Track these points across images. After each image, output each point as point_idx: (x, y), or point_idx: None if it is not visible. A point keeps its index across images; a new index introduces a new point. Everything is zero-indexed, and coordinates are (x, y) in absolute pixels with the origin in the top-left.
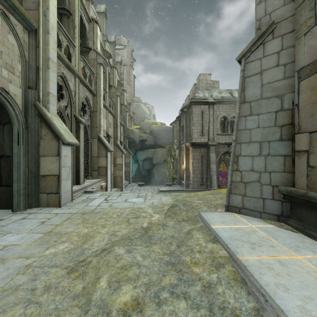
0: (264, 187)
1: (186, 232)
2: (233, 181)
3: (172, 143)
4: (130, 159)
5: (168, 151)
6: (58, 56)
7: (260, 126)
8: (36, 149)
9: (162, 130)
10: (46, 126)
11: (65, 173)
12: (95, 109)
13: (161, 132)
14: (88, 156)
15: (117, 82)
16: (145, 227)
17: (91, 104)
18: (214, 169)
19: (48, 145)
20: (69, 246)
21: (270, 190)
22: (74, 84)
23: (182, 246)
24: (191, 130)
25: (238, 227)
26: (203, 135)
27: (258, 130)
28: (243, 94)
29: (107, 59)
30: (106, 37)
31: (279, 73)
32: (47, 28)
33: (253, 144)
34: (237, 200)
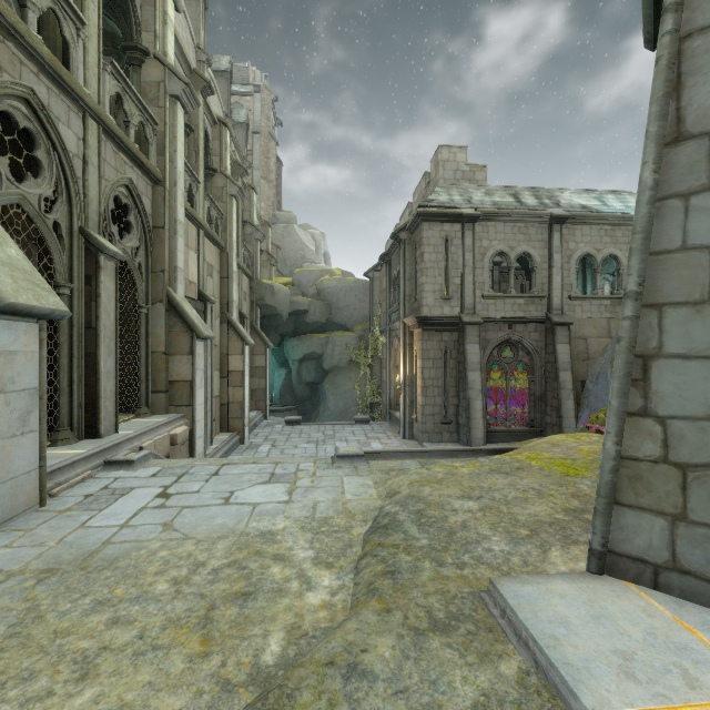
0: None
1: None
2: (626, 456)
3: (369, 319)
4: (266, 358)
5: (360, 338)
6: (7, 28)
7: None
8: None
9: (346, 287)
10: None
11: (8, 414)
12: (159, 222)
13: (344, 294)
14: (139, 353)
15: (233, 165)
16: (270, 670)
17: (147, 207)
18: (476, 384)
19: None
20: None
21: None
22: (80, 136)
23: None
24: (420, 286)
25: None
26: (448, 300)
27: None
28: (674, 107)
29: (200, 95)
30: (205, 55)
31: None
32: None
33: None
34: (642, 534)
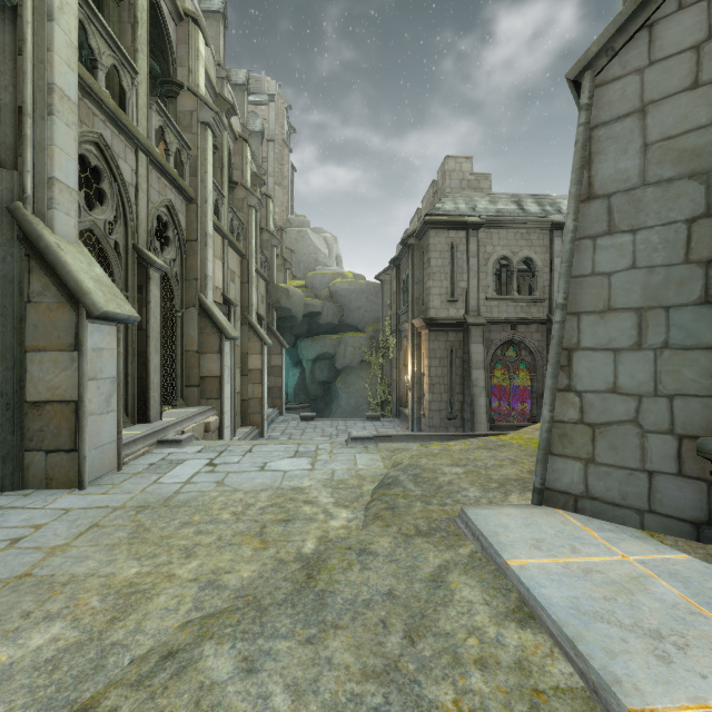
0: (653, 439)
1: (431, 575)
2: (557, 420)
3: (379, 321)
4: (282, 357)
5: (371, 339)
6: (85, 89)
7: (639, 263)
8: (15, 332)
9: (358, 290)
10: (44, 268)
11: (98, 396)
12: (192, 235)
13: (355, 296)
14: (176, 351)
15: (251, 176)
16: (309, 555)
17: (182, 223)
18: (480, 382)
19: (48, 320)
20: (61, 637)
21: (672, 450)
22: (133, 168)
23: (421, 638)
24: (427, 289)
25: (588, 562)
26: (454, 302)
27: (634, 276)
28: (587, 176)
29: (224, 116)
30: (225, 72)
31: (700, 106)
32: (47, 5)
33: (617, 317)
34: (567, 475)
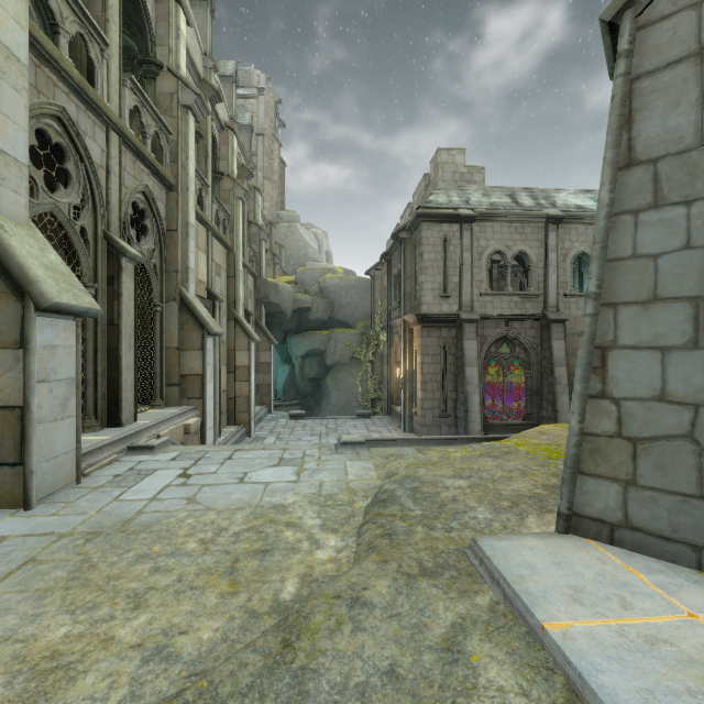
0: None
1: (444, 641)
2: (588, 433)
3: (370, 317)
4: (271, 354)
5: (362, 335)
6: (43, 55)
7: (695, 241)
8: None
9: (348, 285)
10: None
11: (51, 400)
12: (172, 225)
13: (346, 292)
14: (154, 348)
15: (239, 167)
16: (288, 604)
17: (161, 211)
18: (473, 379)
19: None
20: None
21: None
22: (103, 148)
23: None
24: (419, 284)
25: (648, 624)
26: (447, 297)
27: (689, 257)
28: (626, 138)
29: (209, 103)
30: (212, 61)
31: None
32: None
33: (666, 308)
34: (601, 499)
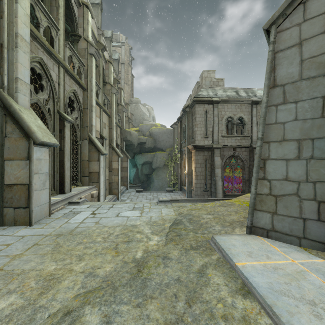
0: (305, 203)
1: (198, 270)
2: (258, 193)
3: (172, 146)
4: (128, 163)
5: (169, 154)
6: (34, 36)
7: (298, 117)
8: None
9: (162, 132)
10: (13, 120)
11: (39, 181)
12: (85, 106)
13: (161, 135)
14: (78, 160)
15: (113, 79)
16: (139, 259)
17: (80, 100)
18: (219, 174)
19: (15, 145)
20: (14, 303)
21: (315, 208)
22: (57, 74)
23: (194, 303)
24: (194, 131)
25: (275, 263)
26: (207, 137)
27: (296, 123)
28: (273, 76)
29: (101, 51)
30: (101, 31)
31: None
32: None
33: (288, 144)
34: (263, 220)
